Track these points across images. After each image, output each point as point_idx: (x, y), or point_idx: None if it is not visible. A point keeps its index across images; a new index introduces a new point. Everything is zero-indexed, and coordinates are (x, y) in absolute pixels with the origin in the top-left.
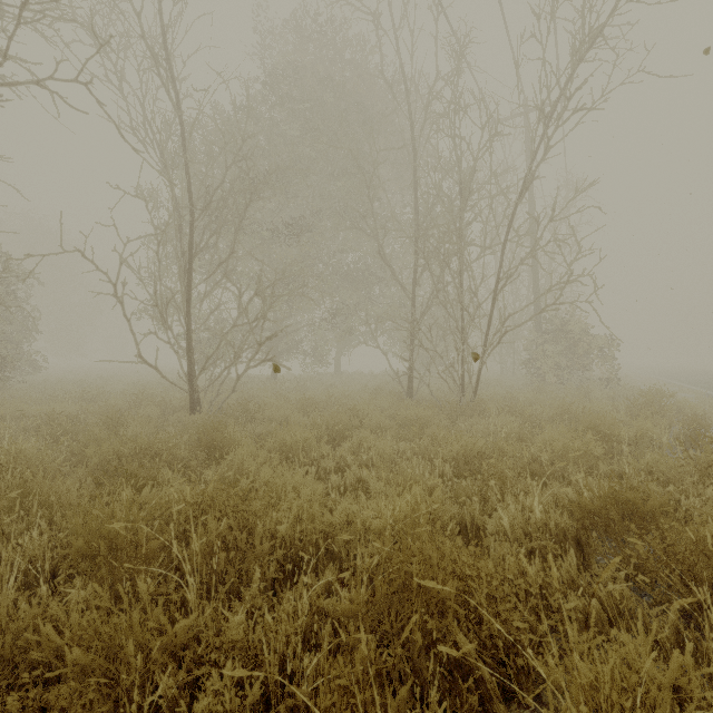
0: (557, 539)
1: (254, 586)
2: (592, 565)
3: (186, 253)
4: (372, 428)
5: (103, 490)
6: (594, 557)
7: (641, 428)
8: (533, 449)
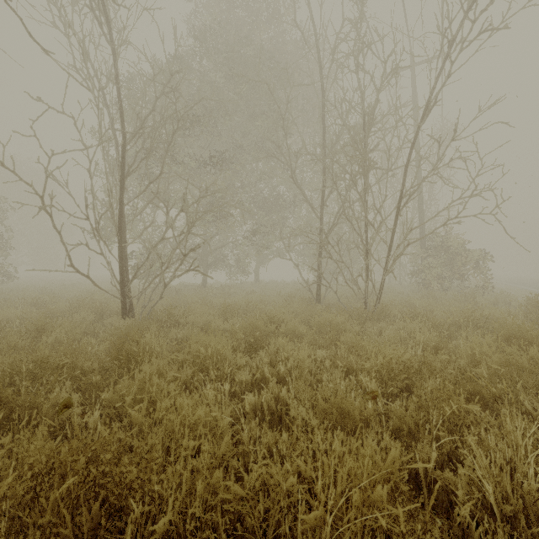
0: None
1: None
2: None
3: (119, 174)
4: (288, 333)
5: None
6: None
7: None
8: (461, 362)
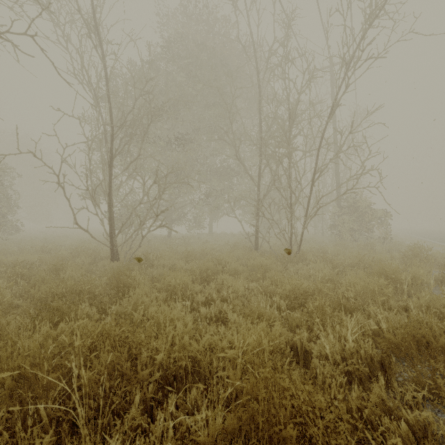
0: (366, 362)
1: (133, 409)
2: (393, 383)
3: (109, 155)
4: (231, 272)
5: (35, 322)
6: (395, 377)
7: (415, 273)
8: (341, 288)
